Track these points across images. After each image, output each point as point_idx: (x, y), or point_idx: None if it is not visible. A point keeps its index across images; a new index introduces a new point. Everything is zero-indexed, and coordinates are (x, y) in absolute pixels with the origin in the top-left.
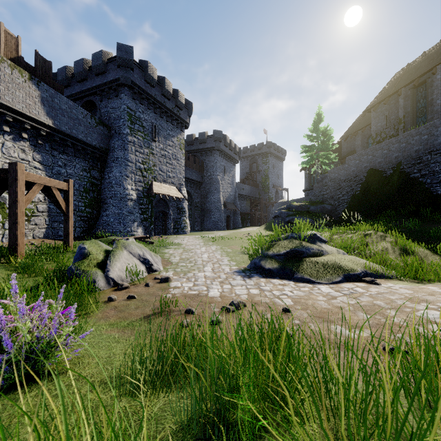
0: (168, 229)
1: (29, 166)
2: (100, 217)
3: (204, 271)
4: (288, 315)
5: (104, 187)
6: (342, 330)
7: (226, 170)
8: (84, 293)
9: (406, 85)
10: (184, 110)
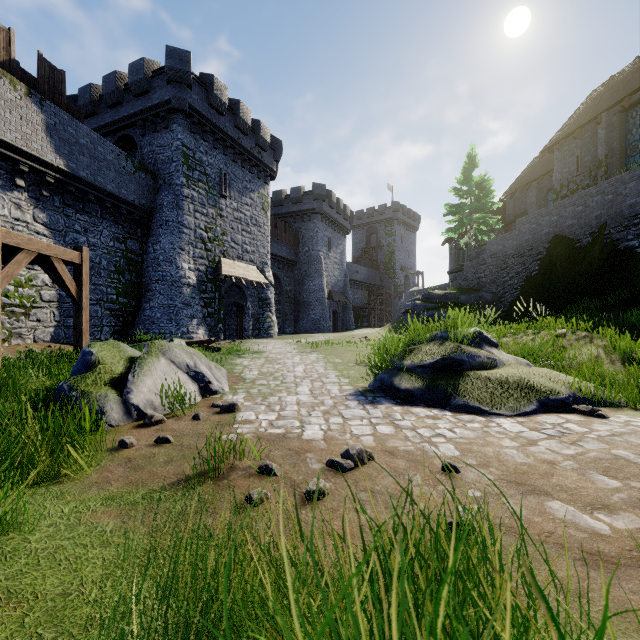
0: (245, 330)
1: (27, 230)
2: (142, 311)
3: (298, 393)
4: (455, 478)
5: (147, 265)
6: (574, 514)
7: (332, 243)
8: (73, 433)
9: (609, 107)
10: (269, 152)
